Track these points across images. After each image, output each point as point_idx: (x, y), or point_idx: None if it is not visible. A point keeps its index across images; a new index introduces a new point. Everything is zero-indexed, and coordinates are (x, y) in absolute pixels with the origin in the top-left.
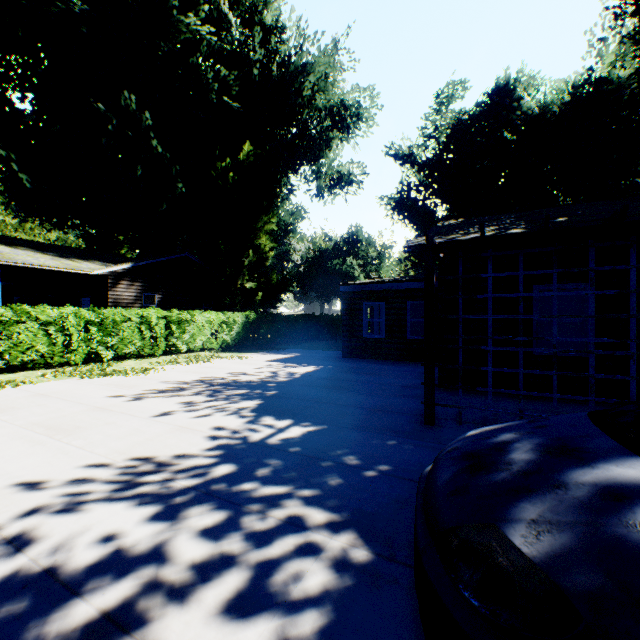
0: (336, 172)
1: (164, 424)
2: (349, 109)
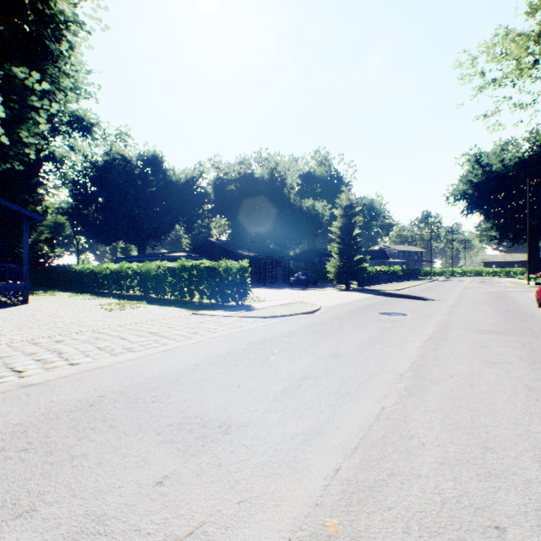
0: (62, 155)
1: (256, 289)
2: (95, 127)
